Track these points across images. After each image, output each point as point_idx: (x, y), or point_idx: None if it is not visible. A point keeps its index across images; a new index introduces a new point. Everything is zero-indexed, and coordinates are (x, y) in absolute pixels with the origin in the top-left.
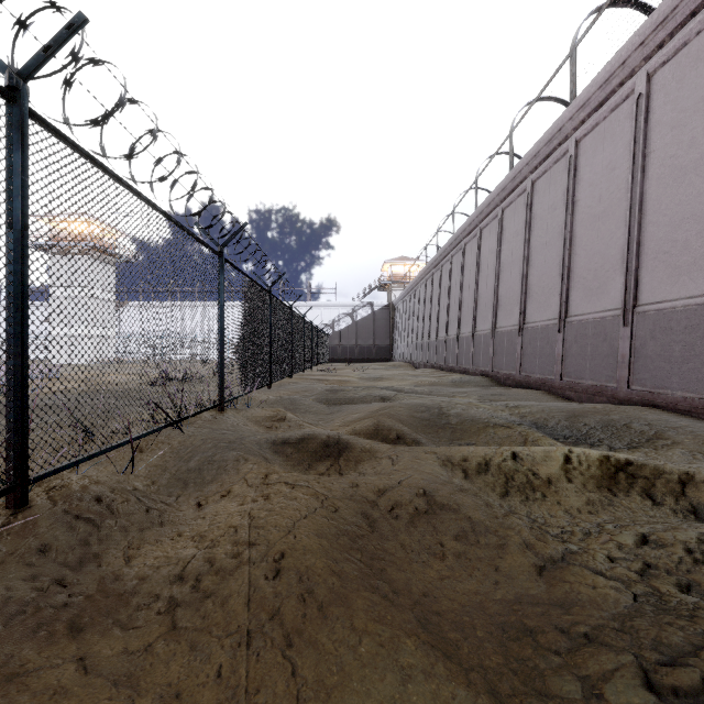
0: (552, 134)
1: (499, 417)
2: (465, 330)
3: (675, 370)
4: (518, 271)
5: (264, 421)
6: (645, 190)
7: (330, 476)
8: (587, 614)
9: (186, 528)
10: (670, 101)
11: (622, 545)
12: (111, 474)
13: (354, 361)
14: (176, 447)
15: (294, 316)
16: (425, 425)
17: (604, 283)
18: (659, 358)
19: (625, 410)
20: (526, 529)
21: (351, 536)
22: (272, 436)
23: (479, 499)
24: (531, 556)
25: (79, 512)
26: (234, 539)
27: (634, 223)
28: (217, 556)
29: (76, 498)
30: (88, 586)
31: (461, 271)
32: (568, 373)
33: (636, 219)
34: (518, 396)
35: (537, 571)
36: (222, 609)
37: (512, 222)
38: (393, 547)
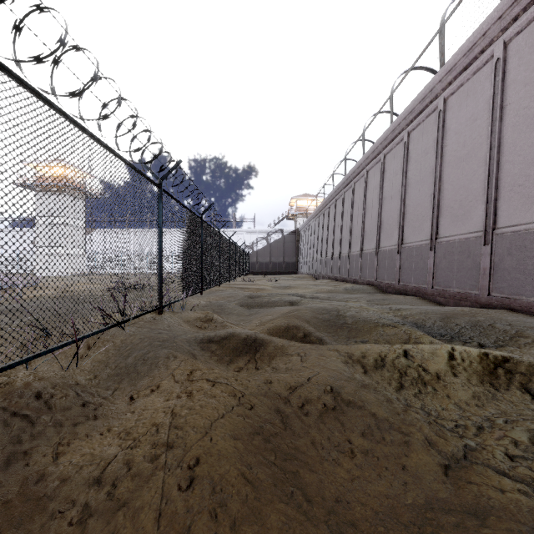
0: (425, 94)
1: (386, 318)
2: (355, 249)
3: (529, 280)
4: (397, 202)
5: (195, 322)
6: (502, 136)
7: (248, 370)
8: (507, 528)
9: (116, 422)
10: (523, 63)
11: (517, 442)
12: (60, 369)
13: (269, 273)
14: (118, 344)
15: (221, 238)
16: (326, 325)
17: (468, 211)
18: (515, 270)
19: (488, 313)
20: (425, 425)
21: (265, 435)
22: (200, 335)
23: (380, 395)
24: (435, 454)
25: (17, 409)
26: (154, 440)
27: (493, 162)
28: (135, 458)
29: (17, 395)
30: (9, 489)
31: (351, 203)
32: (438, 283)
33: (495, 159)
34: (398, 301)
35: (442, 471)
36: (132, 525)
37: (392, 165)
38: (304, 445)
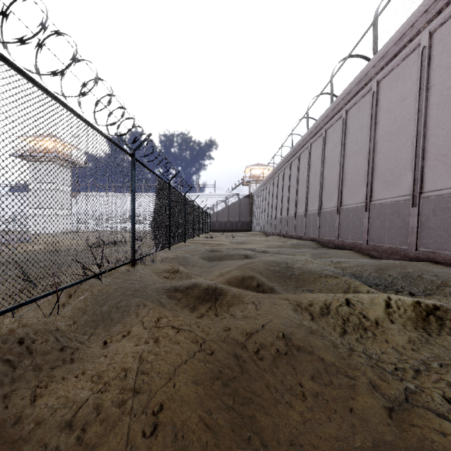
0: (361, 78)
1: (328, 270)
2: (300, 211)
3: None
4: (336, 170)
5: (163, 273)
6: (428, 113)
7: (209, 317)
8: None
9: (90, 366)
10: (446, 50)
11: None
12: (43, 316)
13: (227, 231)
14: (95, 294)
15: (186, 201)
16: (276, 275)
17: (398, 177)
18: (439, 228)
19: (416, 265)
20: (369, 369)
21: (224, 379)
22: (167, 285)
23: (326, 341)
24: (379, 397)
25: (0, 354)
26: (122, 385)
27: (420, 136)
28: (104, 403)
29: (1, 341)
30: None
31: (297, 171)
32: (372, 239)
33: (421, 133)
34: (338, 255)
35: (387, 413)
36: None
37: (332, 138)
38: (260, 388)
